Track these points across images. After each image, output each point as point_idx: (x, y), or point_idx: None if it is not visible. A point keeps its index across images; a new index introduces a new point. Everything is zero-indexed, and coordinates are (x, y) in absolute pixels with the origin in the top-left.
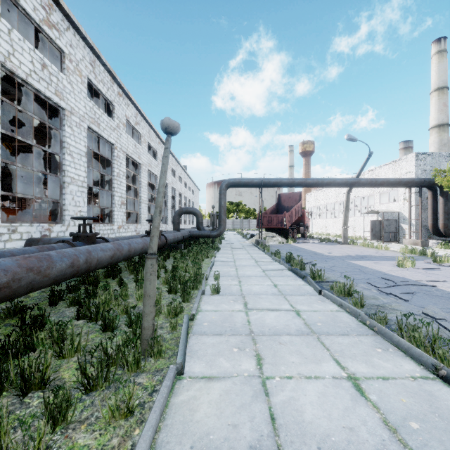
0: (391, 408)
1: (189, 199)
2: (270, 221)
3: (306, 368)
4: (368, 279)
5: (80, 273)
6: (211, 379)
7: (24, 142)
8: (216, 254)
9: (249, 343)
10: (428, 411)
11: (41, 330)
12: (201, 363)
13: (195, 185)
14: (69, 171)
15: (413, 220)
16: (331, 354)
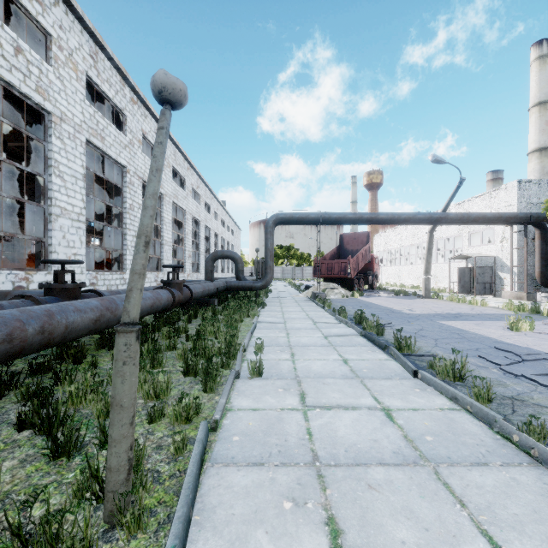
0: None
1: (228, 241)
2: (330, 268)
3: None
4: (478, 350)
5: (30, 350)
6: None
7: None
8: (261, 311)
9: (312, 486)
10: None
11: None
12: (218, 545)
13: (235, 224)
14: (59, 198)
15: (515, 267)
16: (473, 518)
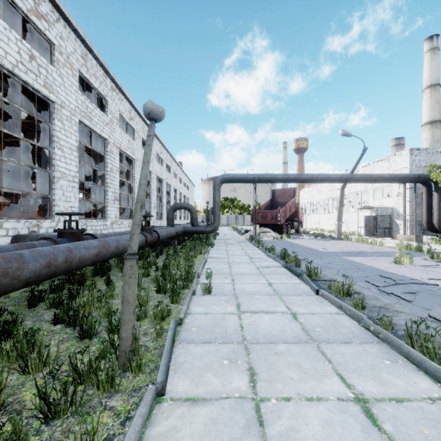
0: None
1: (184, 195)
2: (264, 216)
3: (307, 387)
4: (366, 277)
5: (59, 274)
6: (196, 402)
7: (11, 135)
8: (210, 250)
9: (241, 353)
10: None
11: (11, 338)
12: (186, 379)
13: (190, 181)
14: (60, 165)
15: (407, 216)
16: (334, 368)
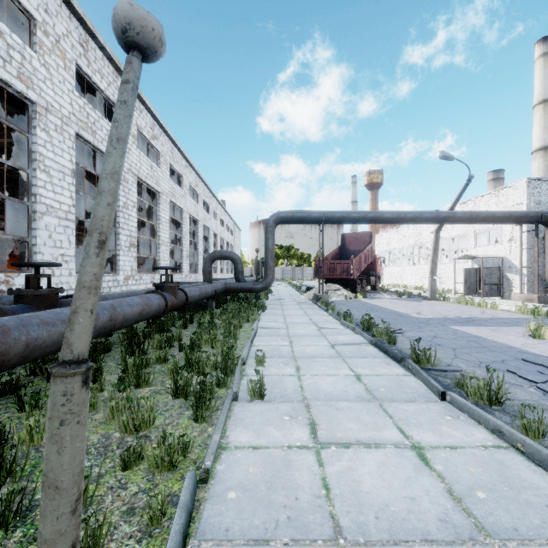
0: None
1: (227, 241)
2: (332, 269)
3: None
4: (504, 362)
5: None
6: None
7: None
8: (261, 315)
9: None
10: None
11: None
12: None
13: (235, 224)
14: (44, 195)
15: (524, 268)
16: None
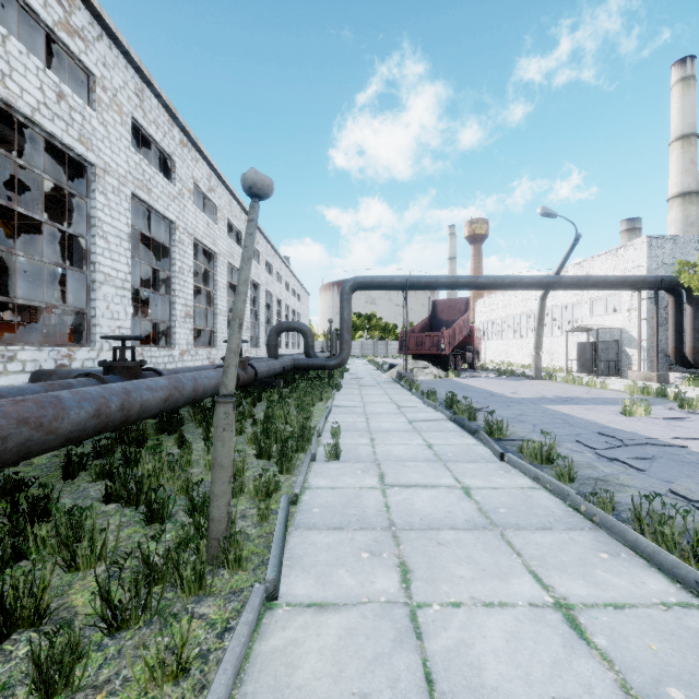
0: (632, 661)
1: (293, 309)
2: (420, 343)
3: (485, 588)
4: (578, 435)
5: (112, 427)
6: (324, 608)
7: (29, 216)
8: (336, 395)
9: (388, 543)
10: (697, 667)
11: (44, 522)
12: (308, 578)
13: (302, 287)
14: (102, 263)
15: (645, 341)
16: (525, 563)
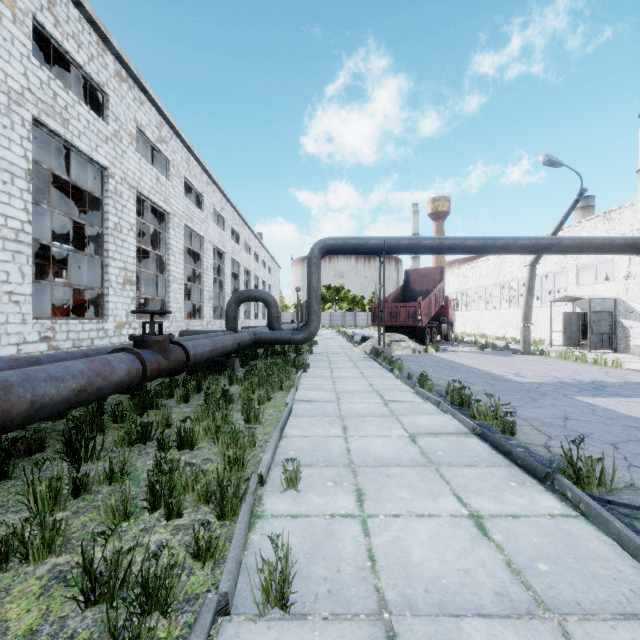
0: None
1: (263, 280)
2: (394, 314)
3: None
4: None
5: None
6: None
7: None
8: (301, 378)
9: None
10: None
11: None
12: None
13: (272, 259)
14: None
15: None
16: None
